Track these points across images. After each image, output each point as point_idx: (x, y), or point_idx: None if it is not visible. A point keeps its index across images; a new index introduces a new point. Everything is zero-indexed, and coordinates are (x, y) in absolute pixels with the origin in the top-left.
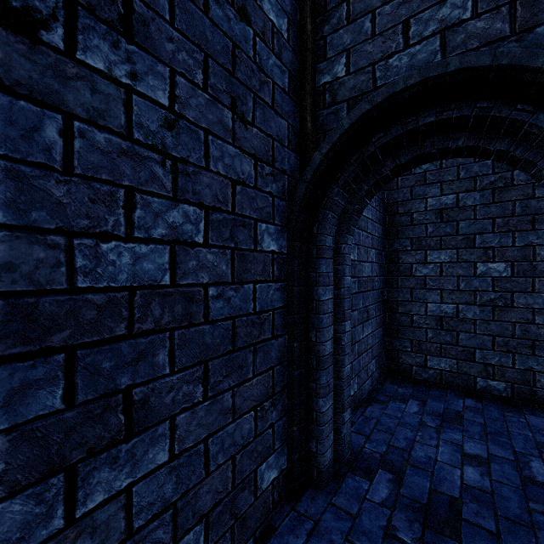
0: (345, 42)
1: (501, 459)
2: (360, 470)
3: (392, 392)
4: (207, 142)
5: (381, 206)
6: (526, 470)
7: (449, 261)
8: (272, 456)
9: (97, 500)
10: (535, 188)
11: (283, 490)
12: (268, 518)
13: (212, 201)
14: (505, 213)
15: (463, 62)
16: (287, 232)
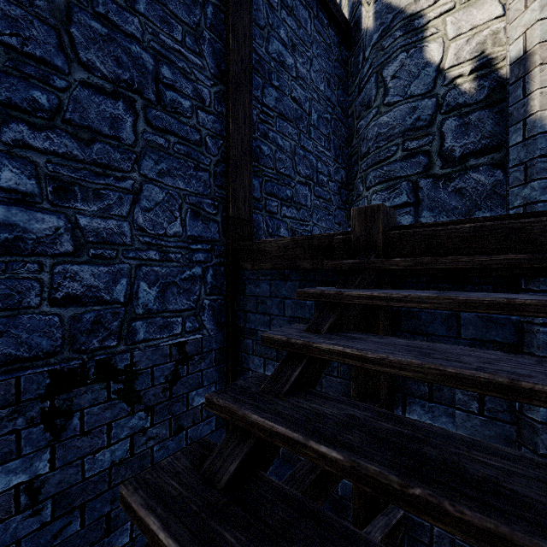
0: None
1: None
2: None
3: None
4: None
5: None
6: None
7: None
8: None
9: None
10: None
11: None
12: None
13: None
14: None
15: None
16: None
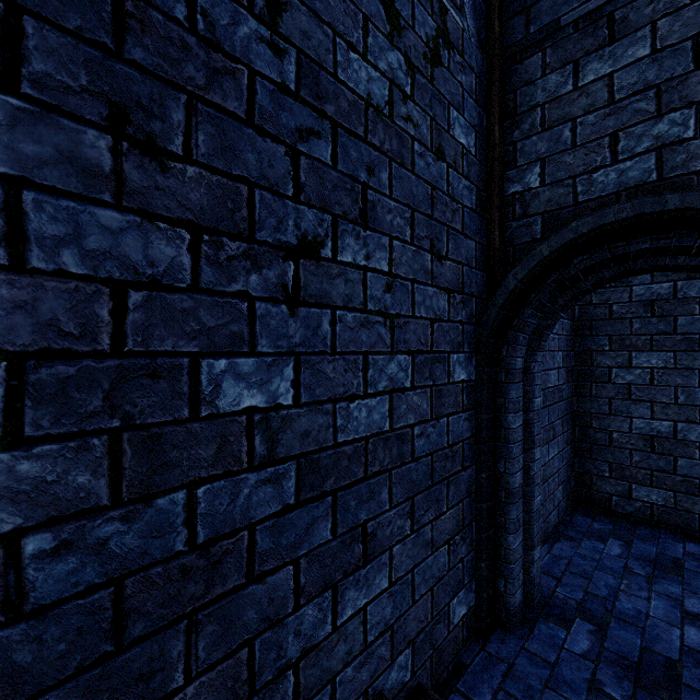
0: (539, 150)
1: None
2: (554, 617)
3: (585, 527)
4: (413, 291)
5: None
6: None
7: (663, 366)
8: (462, 591)
9: (348, 614)
10: None
11: (471, 628)
12: (458, 654)
13: (417, 345)
14: None
15: (684, 202)
16: (475, 357)
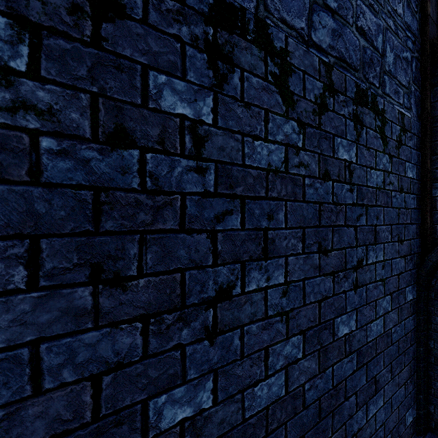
0: None
1: None
2: None
3: None
4: (391, 264)
5: None
6: None
7: None
8: (410, 409)
9: (370, 415)
10: None
11: (414, 429)
12: None
13: (392, 289)
14: None
15: None
16: (416, 286)
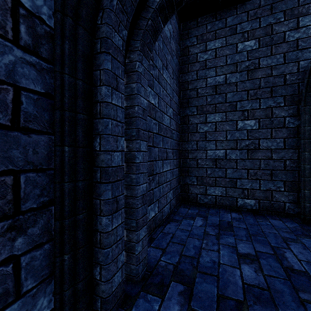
0: None
1: (265, 254)
2: (154, 286)
3: (184, 213)
4: None
5: (177, 81)
6: (285, 261)
7: (220, 120)
8: (13, 305)
9: None
10: (272, 69)
11: None
12: None
13: None
14: (255, 87)
15: None
16: (54, 0)
